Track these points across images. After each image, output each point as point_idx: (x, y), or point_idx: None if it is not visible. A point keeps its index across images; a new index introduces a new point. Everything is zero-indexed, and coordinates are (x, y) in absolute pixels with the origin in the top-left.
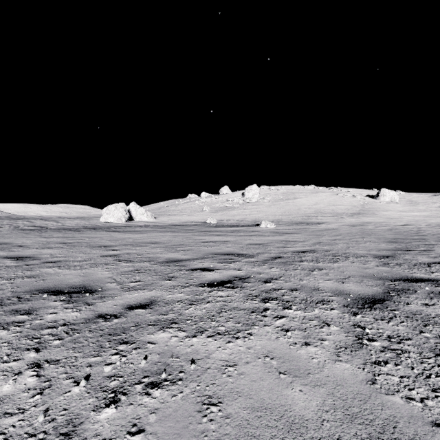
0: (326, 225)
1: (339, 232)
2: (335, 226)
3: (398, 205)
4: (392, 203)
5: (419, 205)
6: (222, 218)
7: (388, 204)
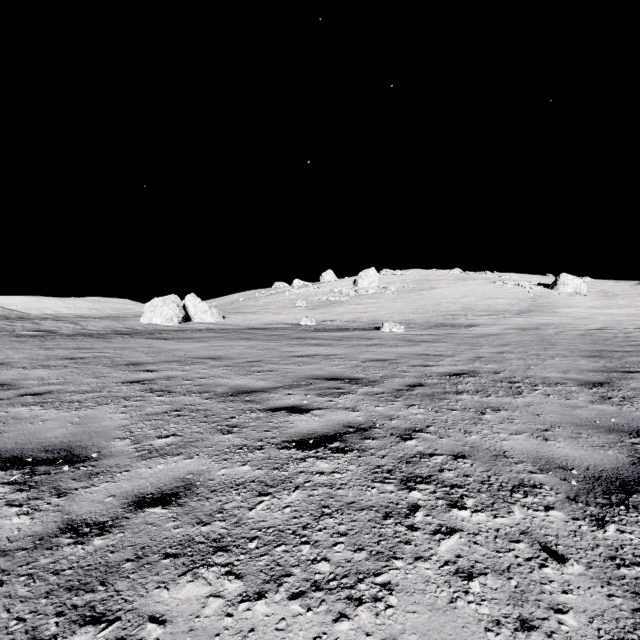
0: (483, 329)
1: (505, 340)
2: (495, 330)
3: (586, 299)
4: (578, 295)
5: (617, 298)
6: (324, 317)
7: (571, 297)
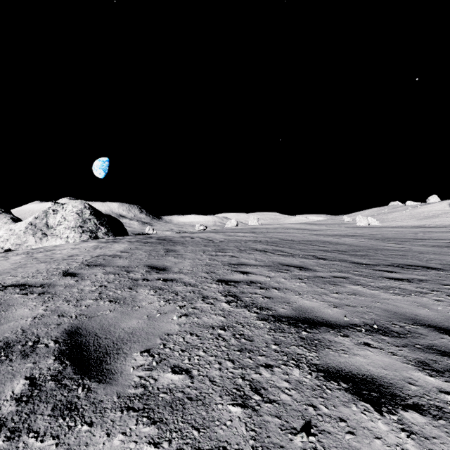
0: None
1: None
2: None
3: None
4: None
5: None
6: (425, 223)
7: None
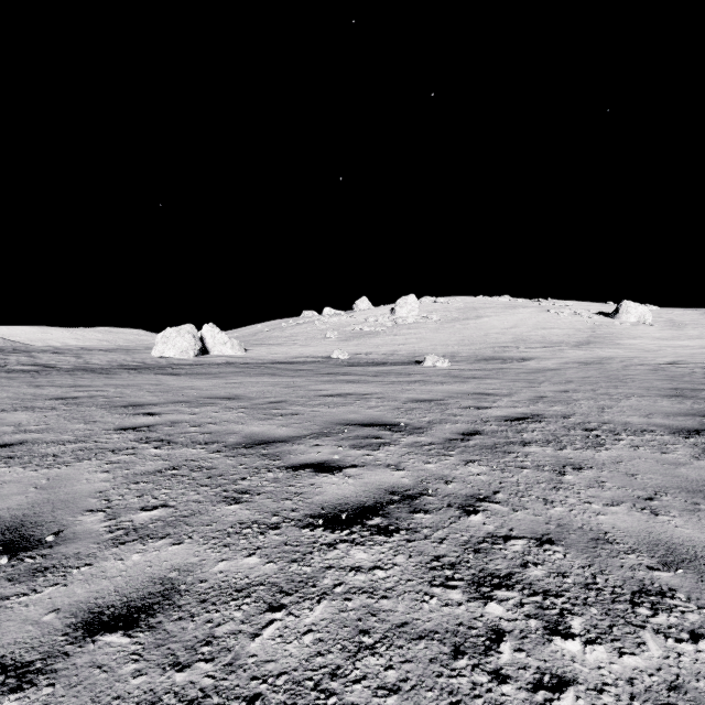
0: (538, 363)
1: (567, 376)
2: (553, 364)
3: (652, 329)
4: (642, 324)
5: (686, 328)
6: (358, 350)
7: (634, 327)
